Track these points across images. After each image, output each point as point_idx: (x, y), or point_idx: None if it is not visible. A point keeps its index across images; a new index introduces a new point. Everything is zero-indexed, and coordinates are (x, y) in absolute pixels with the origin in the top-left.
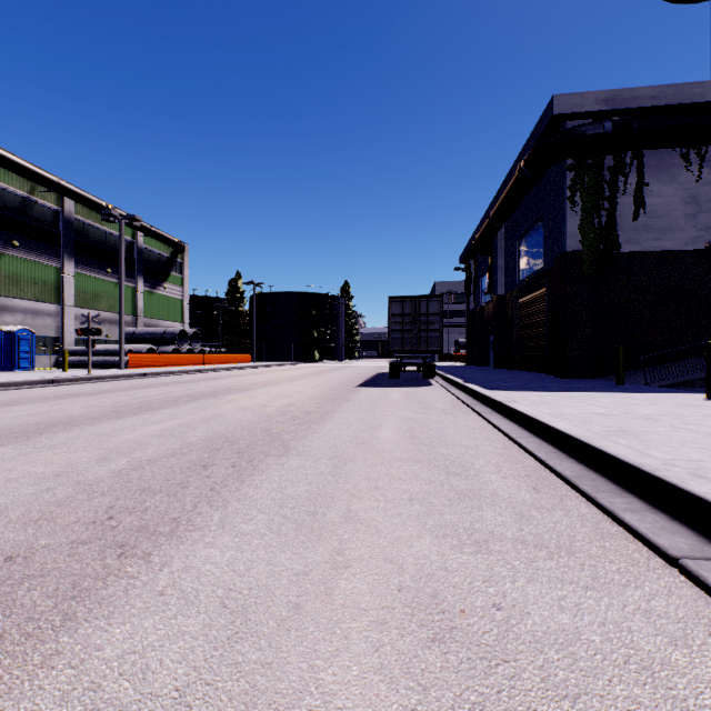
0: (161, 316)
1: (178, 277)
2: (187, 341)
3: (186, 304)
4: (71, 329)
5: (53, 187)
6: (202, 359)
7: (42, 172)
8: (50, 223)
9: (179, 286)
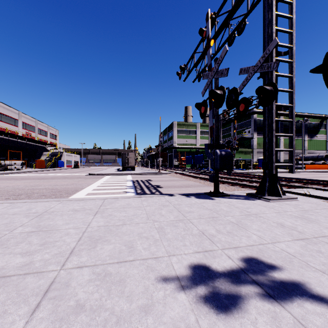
0: (315, 148)
1: (323, 130)
2: None
3: (327, 142)
4: (282, 156)
5: (278, 115)
6: None
7: None
8: None
9: (324, 134)
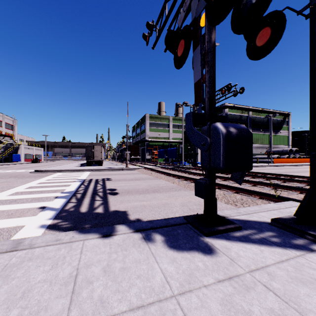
0: (278, 143)
1: (285, 127)
2: (292, 153)
3: (289, 137)
4: None
5: (247, 110)
6: (300, 160)
7: (245, 107)
8: (245, 120)
9: (286, 130)
